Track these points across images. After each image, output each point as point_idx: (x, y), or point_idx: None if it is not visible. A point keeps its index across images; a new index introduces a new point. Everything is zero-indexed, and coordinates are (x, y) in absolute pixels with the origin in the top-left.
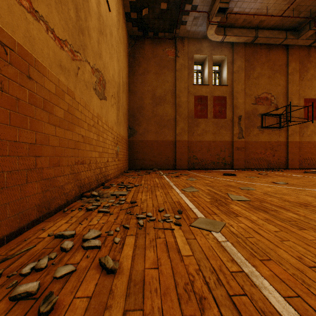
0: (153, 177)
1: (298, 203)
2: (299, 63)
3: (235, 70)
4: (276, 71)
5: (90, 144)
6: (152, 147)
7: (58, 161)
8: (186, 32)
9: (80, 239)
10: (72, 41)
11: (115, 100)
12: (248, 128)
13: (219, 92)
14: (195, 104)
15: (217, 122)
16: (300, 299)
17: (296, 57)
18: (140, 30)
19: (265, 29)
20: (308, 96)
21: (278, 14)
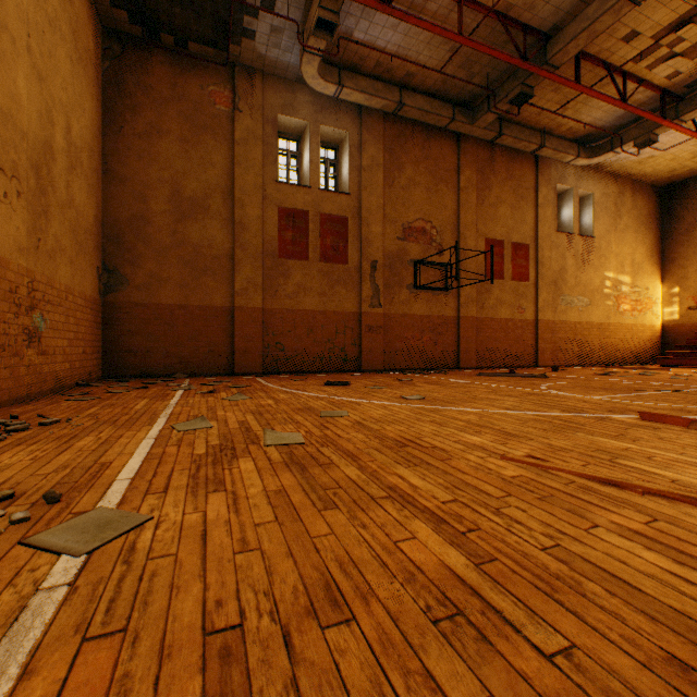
0: (144, 396)
1: (396, 441)
2: (478, 173)
3: (366, 166)
4: (441, 181)
5: None
6: (172, 321)
7: None
8: (259, 59)
9: None
10: None
11: (20, 185)
12: (391, 287)
13: (333, 205)
14: (280, 226)
15: (330, 271)
16: None
17: (474, 159)
18: (138, 22)
19: (418, 92)
20: (492, 235)
21: (438, 67)
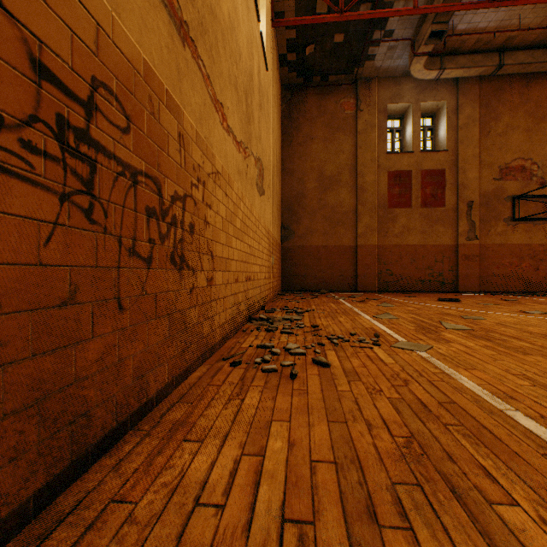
0: (326, 301)
1: (543, 335)
2: None
3: (462, 124)
4: (542, 119)
5: (254, 255)
6: (318, 256)
7: (237, 276)
8: (375, 71)
9: (281, 349)
10: (244, 138)
11: (270, 191)
12: (486, 221)
13: (432, 162)
14: (389, 185)
15: (429, 214)
16: (490, 385)
17: None
18: (301, 76)
19: (518, 49)
20: None
21: (543, 22)
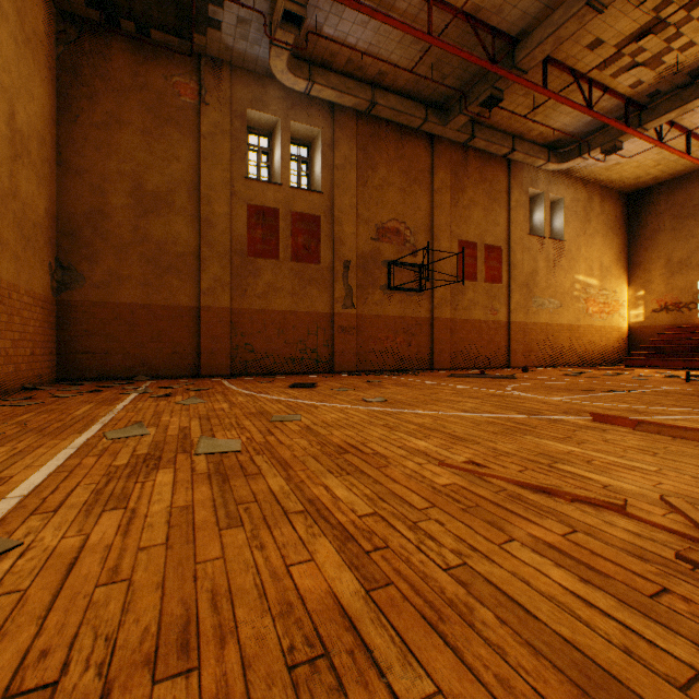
0: (92, 401)
1: (338, 447)
2: (451, 174)
3: (339, 164)
4: (415, 182)
5: None
6: (134, 321)
7: None
8: (227, 51)
9: None
10: None
11: None
12: (364, 287)
13: (305, 204)
14: (250, 224)
15: (302, 271)
16: None
17: (447, 161)
18: (95, 5)
19: (391, 92)
20: (466, 237)
21: (410, 67)
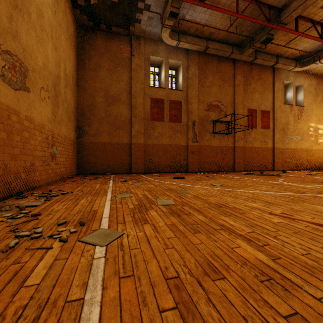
0: (97, 182)
1: (216, 205)
2: (244, 77)
3: (190, 77)
4: (226, 82)
5: None
6: (105, 149)
7: None
8: (142, 32)
9: None
10: None
11: (49, 94)
12: (202, 133)
13: (175, 96)
14: (151, 106)
15: (174, 126)
16: None
17: (242, 71)
18: (91, 20)
19: (215, 41)
20: (251, 107)
21: (225, 29)
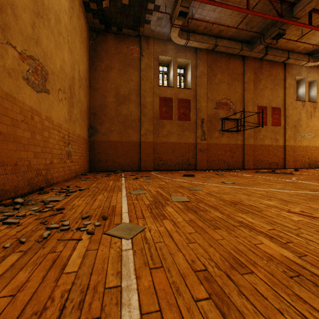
0: (110, 179)
1: (231, 202)
2: (253, 74)
3: (199, 75)
4: (235, 79)
5: (17, 142)
6: (115, 148)
7: None
8: (151, 32)
9: None
10: None
11: (65, 95)
12: (210, 130)
13: (183, 94)
14: (160, 105)
15: (182, 124)
16: (159, 314)
17: (251, 67)
18: (102, 23)
19: (224, 38)
20: (261, 104)
21: (234, 26)
